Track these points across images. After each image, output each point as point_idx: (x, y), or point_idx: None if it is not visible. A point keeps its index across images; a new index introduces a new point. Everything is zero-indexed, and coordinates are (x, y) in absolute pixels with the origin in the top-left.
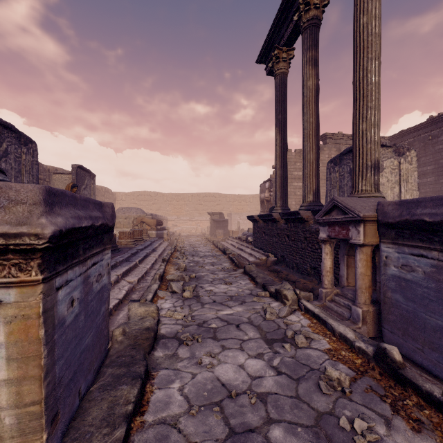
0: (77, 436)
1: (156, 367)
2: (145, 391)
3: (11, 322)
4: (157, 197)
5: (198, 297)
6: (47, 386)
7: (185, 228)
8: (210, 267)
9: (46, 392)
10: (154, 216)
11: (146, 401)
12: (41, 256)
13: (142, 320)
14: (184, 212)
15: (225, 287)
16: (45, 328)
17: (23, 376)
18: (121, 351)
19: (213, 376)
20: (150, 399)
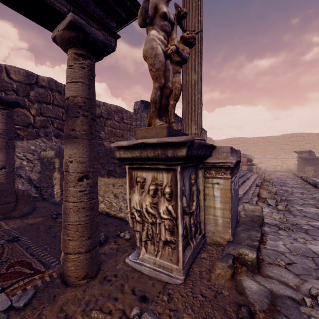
0: (238, 238)
1: (266, 233)
2: (263, 238)
3: (221, 190)
4: (244, 141)
5: (289, 211)
6: (231, 214)
7: (270, 165)
8: (299, 195)
9: (231, 216)
10: (244, 155)
11: (264, 242)
12: (230, 170)
13: (253, 212)
14: (269, 152)
15: (316, 210)
16: (230, 194)
17: (224, 208)
18: (245, 221)
19: (306, 247)
20: (266, 242)
